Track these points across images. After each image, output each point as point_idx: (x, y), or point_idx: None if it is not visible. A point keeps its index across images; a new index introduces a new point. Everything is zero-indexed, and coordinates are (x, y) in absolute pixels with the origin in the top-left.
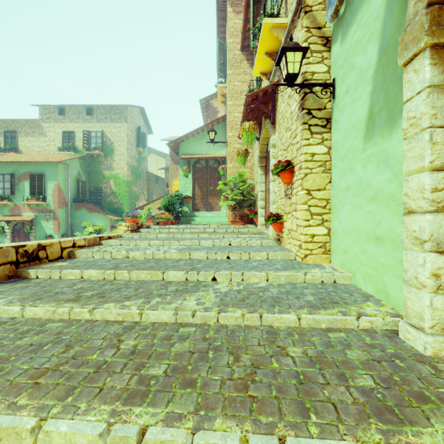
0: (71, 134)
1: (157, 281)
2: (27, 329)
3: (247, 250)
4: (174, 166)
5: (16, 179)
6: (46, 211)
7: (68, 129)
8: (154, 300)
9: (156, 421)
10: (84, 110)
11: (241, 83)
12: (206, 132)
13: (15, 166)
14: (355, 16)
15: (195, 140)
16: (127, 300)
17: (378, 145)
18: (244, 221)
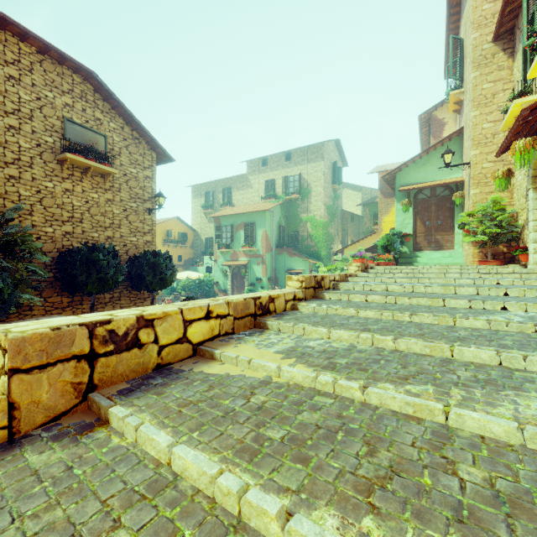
0: (272, 182)
1: (438, 306)
2: (373, 321)
3: (532, 288)
4: (384, 201)
5: (235, 229)
6: (256, 256)
7: (269, 178)
8: (457, 314)
9: (532, 354)
10: (283, 157)
11: (493, 83)
12: (432, 154)
13: (234, 218)
14: None
15: (417, 166)
16: (432, 312)
17: None
18: (500, 261)
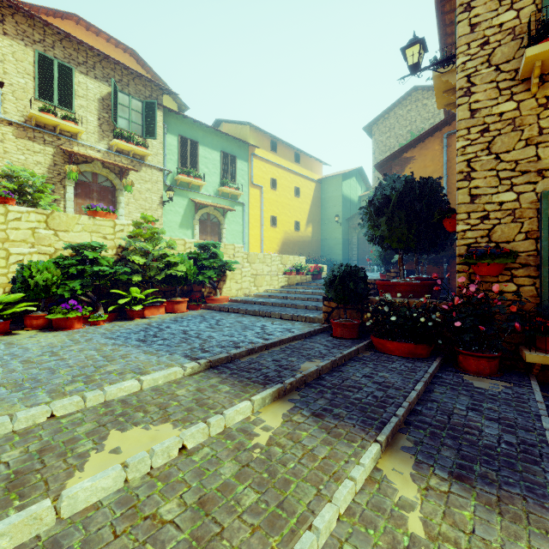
0: None
1: None
2: None
3: None
4: None
5: None
6: None
7: None
8: None
9: None
10: None
11: None
12: None
13: None
14: (175, 196)
15: None
16: None
17: (184, 231)
18: None
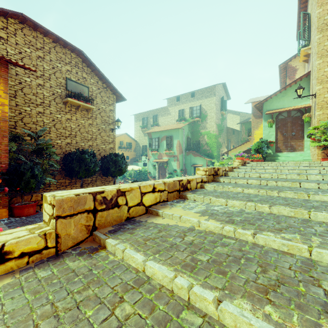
0: (183, 111)
1: (296, 187)
2: (254, 195)
3: None
4: (255, 120)
5: (160, 140)
6: (173, 156)
7: (181, 108)
8: (310, 192)
9: None
10: (189, 95)
11: None
12: (288, 89)
13: (160, 133)
14: None
15: (278, 98)
16: (293, 191)
17: None
18: None
